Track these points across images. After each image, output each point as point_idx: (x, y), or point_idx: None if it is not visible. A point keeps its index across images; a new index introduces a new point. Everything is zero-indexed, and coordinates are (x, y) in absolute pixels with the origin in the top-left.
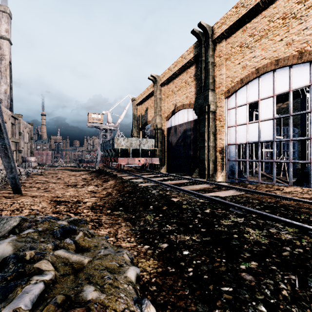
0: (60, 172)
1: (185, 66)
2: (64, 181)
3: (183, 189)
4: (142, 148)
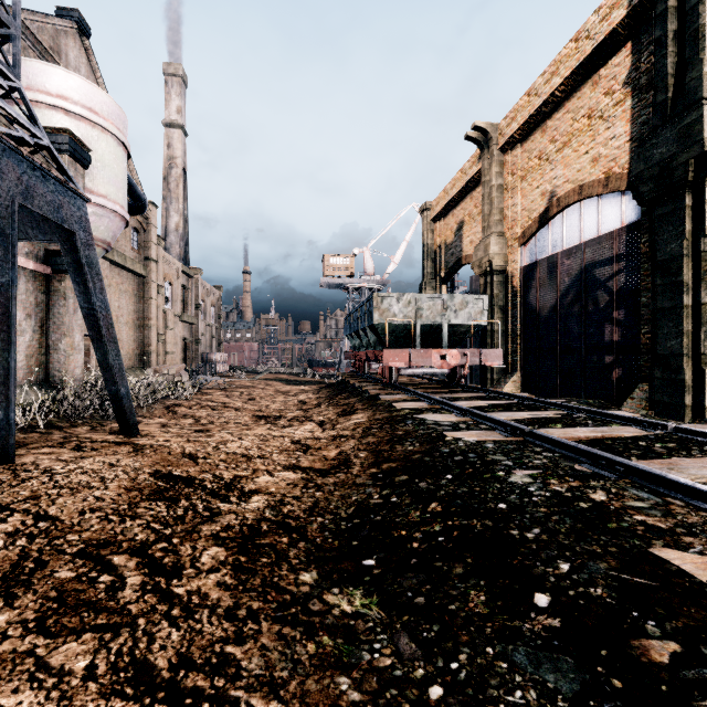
0: (260, 385)
1: (591, 62)
2: (258, 405)
3: (680, 484)
4: (449, 323)
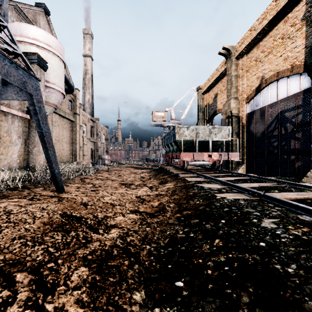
0: (124, 169)
1: (283, 11)
2: (122, 178)
3: None
4: (212, 140)
